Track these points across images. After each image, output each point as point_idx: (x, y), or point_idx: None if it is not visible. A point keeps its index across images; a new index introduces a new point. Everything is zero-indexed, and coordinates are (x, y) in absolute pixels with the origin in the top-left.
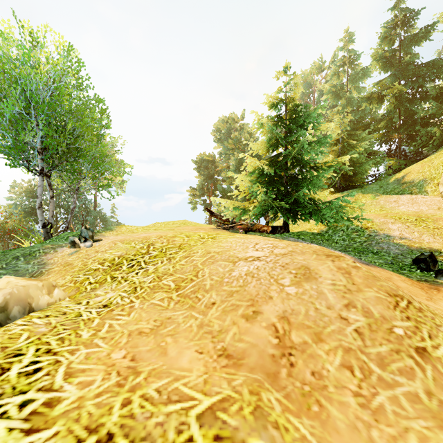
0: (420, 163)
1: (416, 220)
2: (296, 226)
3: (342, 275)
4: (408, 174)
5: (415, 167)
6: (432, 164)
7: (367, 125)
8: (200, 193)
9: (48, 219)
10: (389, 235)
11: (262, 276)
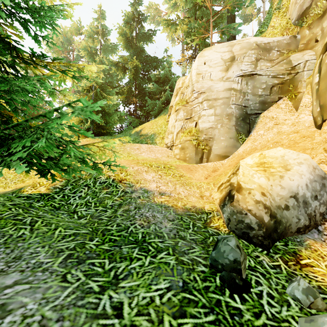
0: (150, 122)
1: (164, 168)
2: (31, 175)
3: None
4: (144, 128)
5: (148, 124)
6: (158, 123)
7: (115, 87)
8: None
9: None
10: (147, 190)
11: None
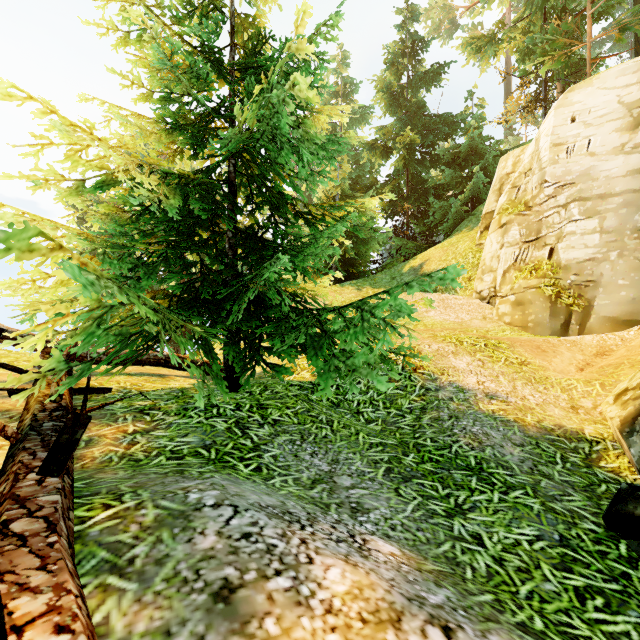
0: (440, 247)
1: (487, 346)
2: None
3: None
4: (428, 261)
5: (435, 253)
6: (458, 249)
7: (369, 187)
8: None
9: None
10: (461, 387)
11: None
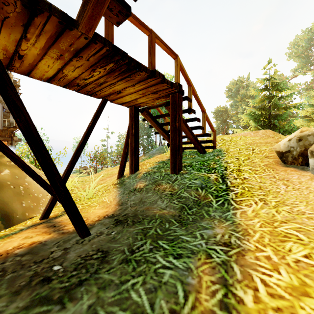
0: None
1: None
2: None
3: (264, 131)
4: None
5: None
6: None
7: None
8: (217, 132)
9: (159, 142)
10: None
11: (246, 133)
